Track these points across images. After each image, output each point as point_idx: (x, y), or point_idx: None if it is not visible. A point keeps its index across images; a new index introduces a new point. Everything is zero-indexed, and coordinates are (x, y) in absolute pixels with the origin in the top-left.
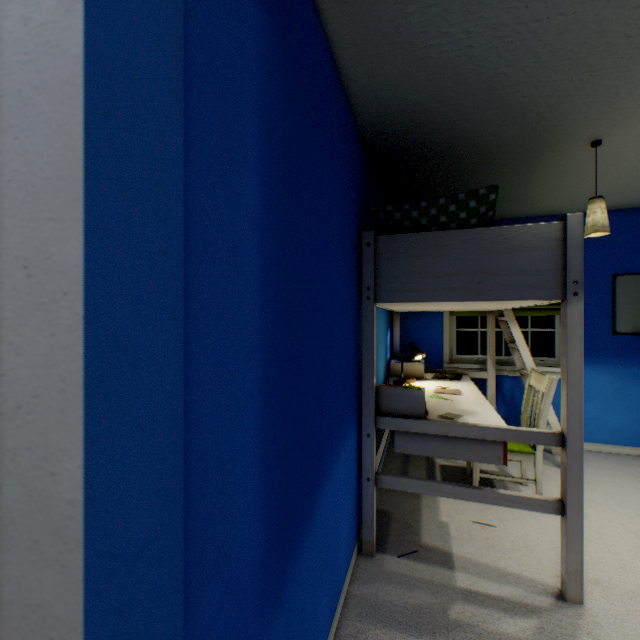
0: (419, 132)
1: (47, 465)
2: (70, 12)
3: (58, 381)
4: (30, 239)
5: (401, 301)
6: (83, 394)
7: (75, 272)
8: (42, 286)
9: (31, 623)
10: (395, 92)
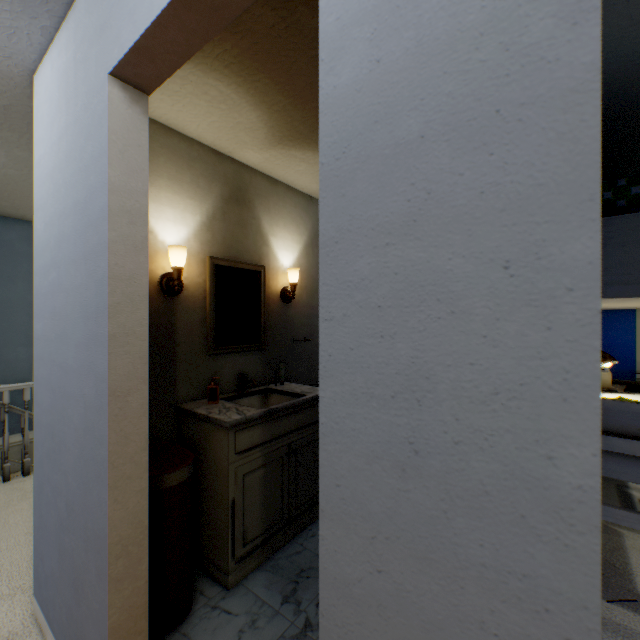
0: (635, 89)
1: (538, 448)
2: (576, 24)
3: (556, 372)
4: (511, 242)
5: (613, 296)
6: (599, 386)
7: (585, 269)
8: (530, 284)
9: (513, 589)
10: (615, 47)
